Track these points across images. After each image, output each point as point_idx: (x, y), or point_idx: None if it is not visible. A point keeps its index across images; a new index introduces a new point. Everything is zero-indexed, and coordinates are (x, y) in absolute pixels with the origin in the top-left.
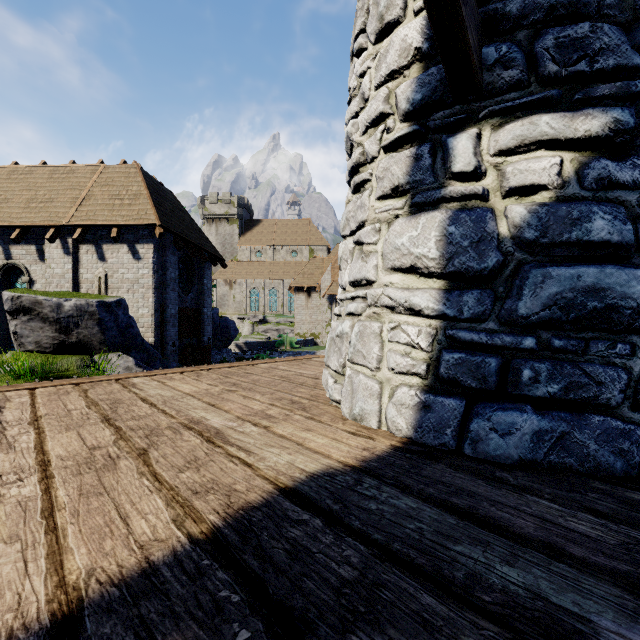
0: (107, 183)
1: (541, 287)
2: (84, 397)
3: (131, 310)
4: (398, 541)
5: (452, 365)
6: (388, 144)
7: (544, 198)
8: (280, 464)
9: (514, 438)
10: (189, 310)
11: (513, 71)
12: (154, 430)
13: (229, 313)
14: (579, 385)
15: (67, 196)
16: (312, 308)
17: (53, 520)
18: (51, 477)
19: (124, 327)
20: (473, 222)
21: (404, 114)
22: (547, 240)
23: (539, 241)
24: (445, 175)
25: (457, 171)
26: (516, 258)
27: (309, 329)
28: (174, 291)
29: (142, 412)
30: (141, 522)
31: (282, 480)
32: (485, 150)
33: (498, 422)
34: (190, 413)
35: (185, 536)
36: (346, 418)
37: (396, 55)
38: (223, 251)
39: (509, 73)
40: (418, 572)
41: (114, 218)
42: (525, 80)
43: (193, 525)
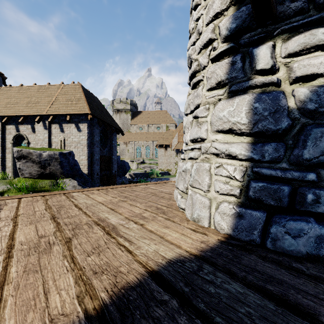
0: (65, 93)
1: (320, 140)
2: (45, 203)
3: (76, 157)
4: None
5: (257, 190)
6: (214, 57)
7: (320, 82)
8: (149, 252)
9: (302, 239)
10: (105, 157)
11: (298, 2)
12: (78, 225)
13: (126, 158)
14: None
15: (45, 100)
16: (167, 156)
17: (3, 291)
18: (12, 256)
19: (72, 165)
20: (271, 100)
21: (224, 37)
22: None
23: (318, 110)
24: (251, 72)
25: (260, 69)
26: (301, 122)
27: (166, 166)
28: (97, 147)
29: (73, 213)
30: (56, 297)
31: (150, 264)
32: (278, 54)
33: (290, 228)
34: (99, 214)
35: (83, 311)
36: (189, 219)
37: (219, 3)
38: (123, 127)
39: (295, 4)
40: None
41: (68, 110)
42: (306, 7)
43: (90, 300)
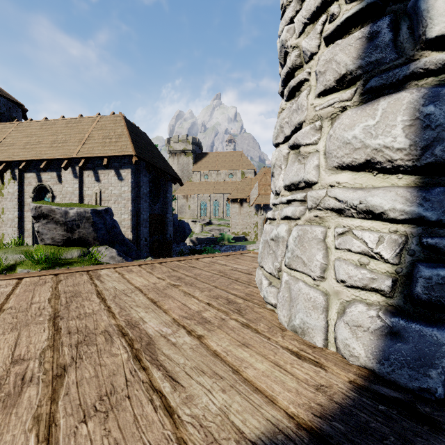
0: (101, 128)
1: None
2: (53, 288)
3: (117, 216)
4: None
5: (436, 284)
6: (332, 32)
7: None
8: (210, 413)
9: None
10: (157, 215)
11: None
12: (89, 335)
13: (186, 218)
14: None
15: (76, 138)
16: (243, 214)
17: None
18: None
19: (110, 228)
20: None
21: None
22: None
23: None
24: (415, 46)
25: (436, 35)
26: None
27: (241, 229)
28: (146, 202)
29: (90, 309)
30: None
31: None
32: None
33: None
34: (131, 312)
35: None
36: (284, 327)
37: None
38: (182, 175)
39: None
40: None
41: (105, 151)
42: None
43: None
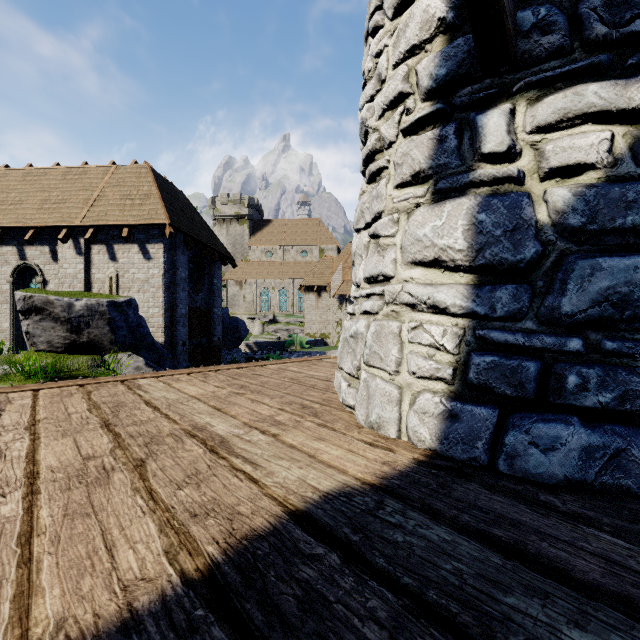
0: (118, 183)
1: (589, 281)
2: (87, 399)
3: (142, 310)
4: (433, 588)
5: (483, 369)
6: (408, 126)
7: (591, 179)
8: (290, 480)
9: (558, 454)
10: (199, 310)
11: (553, 36)
12: (155, 437)
13: (239, 313)
14: (637, 394)
15: (79, 197)
16: (322, 308)
17: (30, 547)
18: (37, 492)
19: (134, 327)
20: (507, 208)
21: (426, 92)
22: (596, 226)
23: (586, 228)
24: (473, 157)
25: (488, 152)
26: (558, 248)
27: (319, 329)
28: (184, 291)
29: (144, 417)
30: (128, 553)
31: (292, 500)
32: (520, 127)
33: (539, 435)
34: (194, 418)
35: (177, 574)
36: (361, 426)
37: (417, 28)
38: (234, 251)
39: (549, 39)
40: (462, 633)
41: (125, 218)
42: (568, 46)
43: (188, 558)
